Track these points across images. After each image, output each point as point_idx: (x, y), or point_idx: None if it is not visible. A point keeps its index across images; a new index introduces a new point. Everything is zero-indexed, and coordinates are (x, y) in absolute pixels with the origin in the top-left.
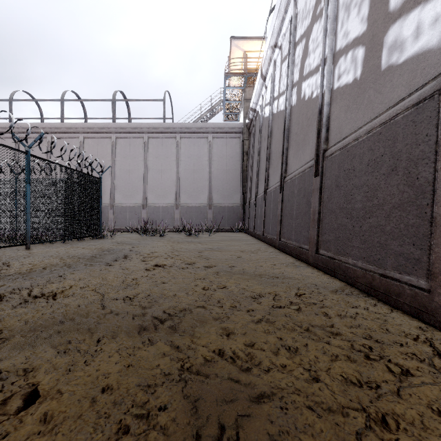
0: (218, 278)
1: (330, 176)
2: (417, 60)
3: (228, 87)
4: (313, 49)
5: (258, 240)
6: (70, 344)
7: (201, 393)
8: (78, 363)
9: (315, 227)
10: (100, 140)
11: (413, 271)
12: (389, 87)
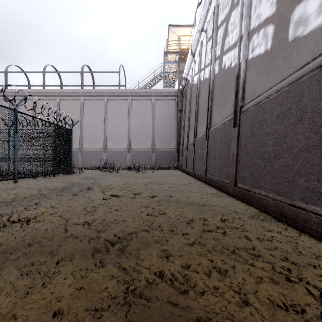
0: (159, 205)
1: (246, 126)
2: (320, 31)
3: (166, 62)
4: (232, 30)
5: (189, 176)
6: (33, 266)
7: (143, 318)
8: (36, 285)
9: (234, 166)
10: (72, 102)
11: (318, 202)
12: (295, 55)
